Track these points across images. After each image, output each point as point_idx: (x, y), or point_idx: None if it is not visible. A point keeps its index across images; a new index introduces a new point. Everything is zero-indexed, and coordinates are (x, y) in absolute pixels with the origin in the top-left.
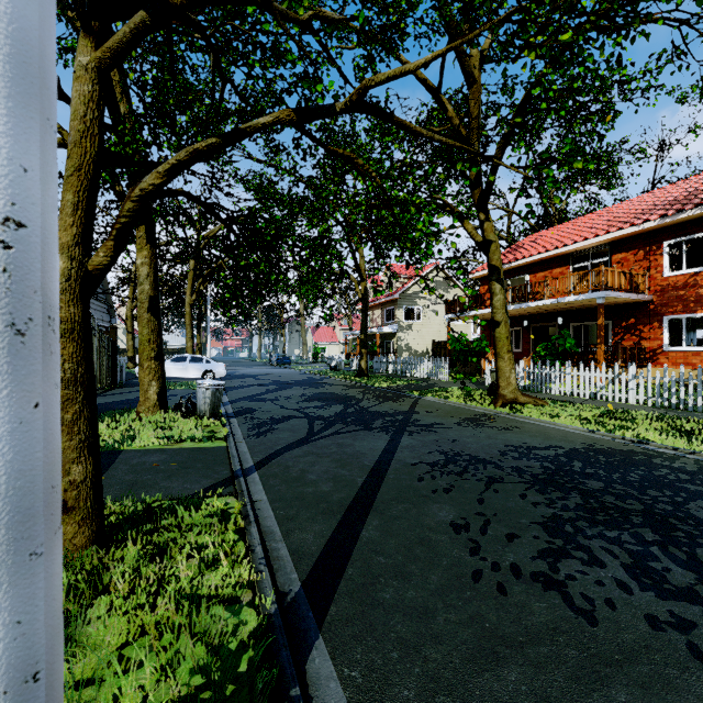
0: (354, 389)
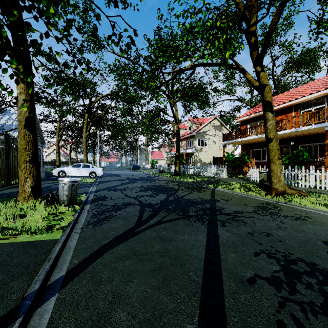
0: (172, 183)
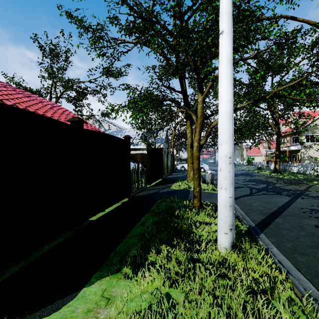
0: (271, 178)
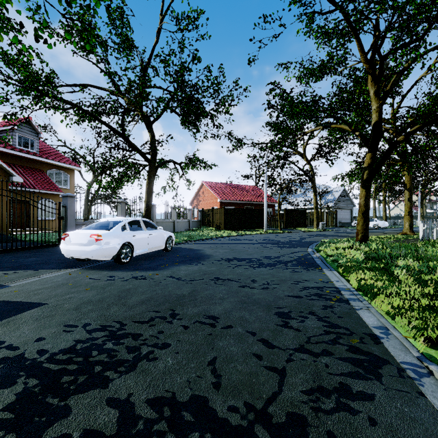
0: None
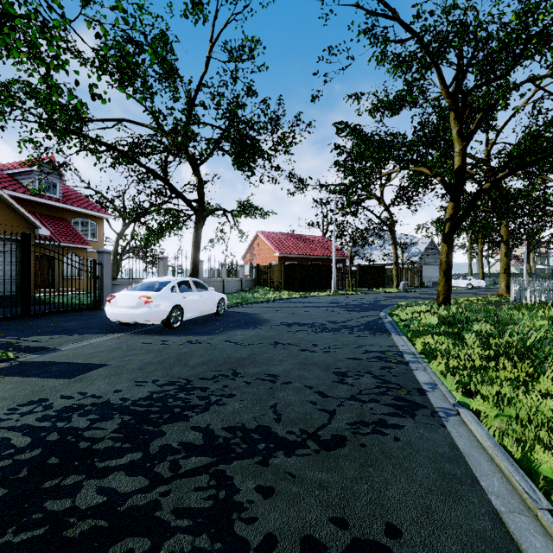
0: None
